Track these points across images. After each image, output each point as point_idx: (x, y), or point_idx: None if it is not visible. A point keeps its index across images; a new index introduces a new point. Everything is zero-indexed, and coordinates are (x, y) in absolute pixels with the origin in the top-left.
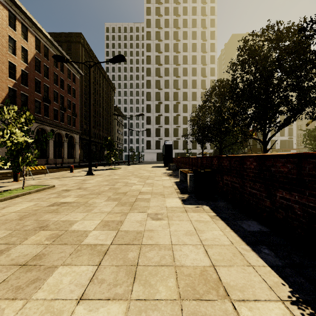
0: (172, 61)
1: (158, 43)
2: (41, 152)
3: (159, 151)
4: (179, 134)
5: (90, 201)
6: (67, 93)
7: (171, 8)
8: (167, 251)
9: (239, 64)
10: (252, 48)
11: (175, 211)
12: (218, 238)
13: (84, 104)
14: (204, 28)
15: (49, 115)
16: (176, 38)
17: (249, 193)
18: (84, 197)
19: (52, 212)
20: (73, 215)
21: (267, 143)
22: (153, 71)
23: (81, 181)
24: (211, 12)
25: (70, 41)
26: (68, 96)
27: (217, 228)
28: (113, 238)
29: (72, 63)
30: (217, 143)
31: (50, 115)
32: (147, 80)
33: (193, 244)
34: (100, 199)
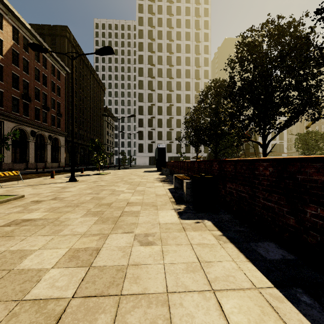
0: (165, 62)
1: (151, 42)
2: (20, 155)
3: (151, 155)
4: (173, 137)
5: (63, 216)
6: (50, 90)
7: (164, 7)
8: (161, 307)
9: (238, 61)
10: (252, 43)
11: (170, 230)
12: (233, 275)
13: (70, 103)
14: (197, 29)
15: (29, 115)
16: (169, 38)
17: (262, 206)
18: (56, 211)
19: (3, 235)
20: (32, 240)
21: (266, 147)
22: (145, 71)
23: (59, 189)
24: (205, 13)
25: (55, 34)
26: (52, 94)
27: (227, 256)
28: (79, 284)
29: (57, 58)
30: (212, 146)
31: (30, 114)
32: (139, 81)
33: (198, 289)
34: (77, 213)
